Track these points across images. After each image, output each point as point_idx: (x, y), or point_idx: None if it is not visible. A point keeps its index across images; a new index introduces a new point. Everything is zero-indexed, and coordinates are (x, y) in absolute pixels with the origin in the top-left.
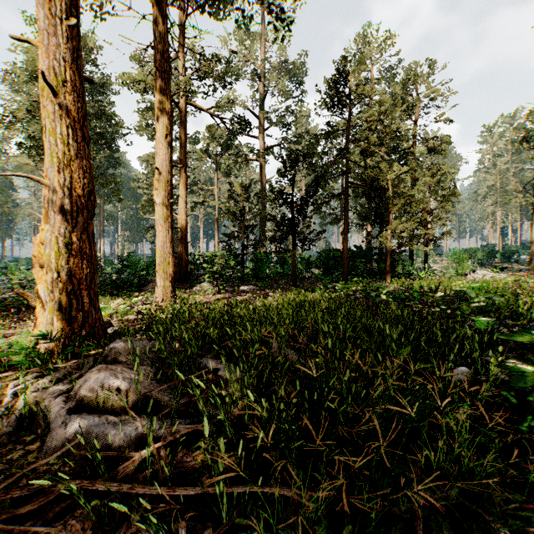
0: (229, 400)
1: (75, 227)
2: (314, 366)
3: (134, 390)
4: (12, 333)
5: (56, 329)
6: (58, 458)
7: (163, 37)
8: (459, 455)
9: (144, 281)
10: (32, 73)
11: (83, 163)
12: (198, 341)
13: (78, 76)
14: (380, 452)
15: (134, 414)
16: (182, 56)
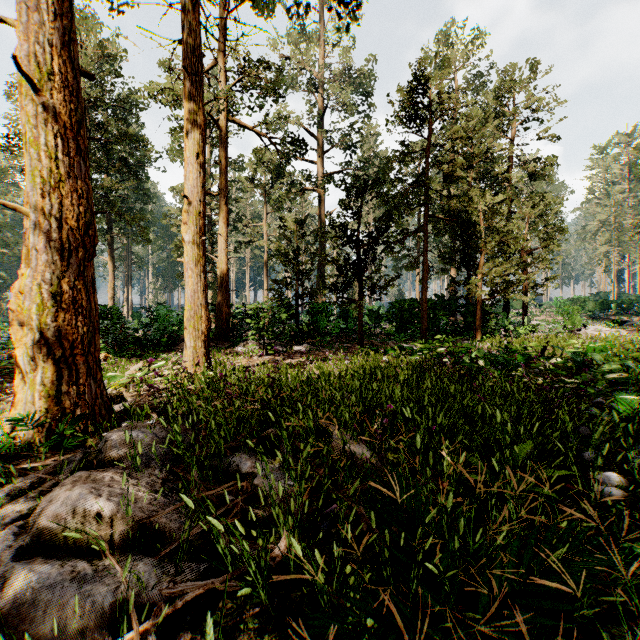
0: (263, 544)
1: (67, 271)
2: (397, 485)
3: (124, 516)
4: None
5: (38, 409)
6: None
7: (194, 29)
8: None
9: (175, 339)
10: None
11: (79, 184)
12: (232, 427)
13: (71, 68)
14: None
15: (116, 562)
16: (222, 61)
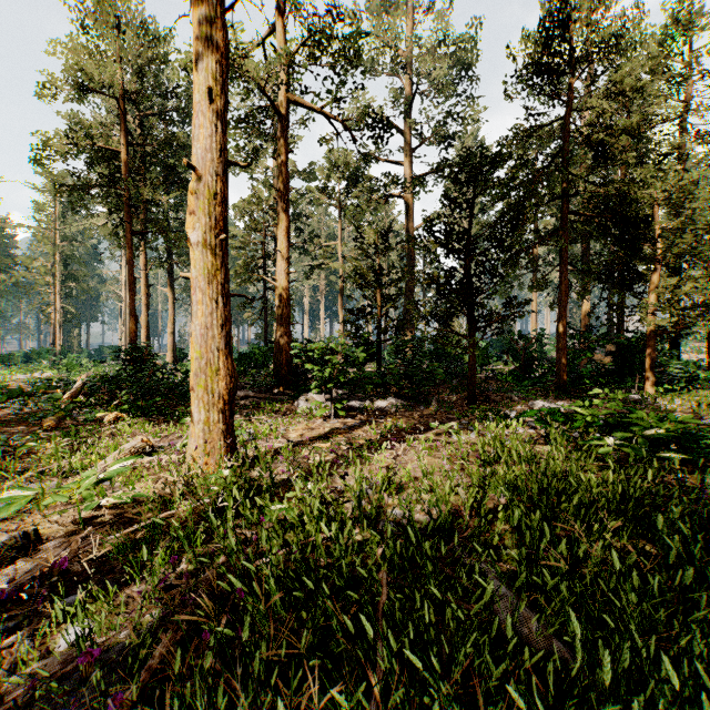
0: None
1: None
2: None
3: None
4: None
5: None
6: None
7: None
8: None
9: None
10: (79, 86)
11: None
12: None
13: None
14: None
15: None
16: (281, 25)
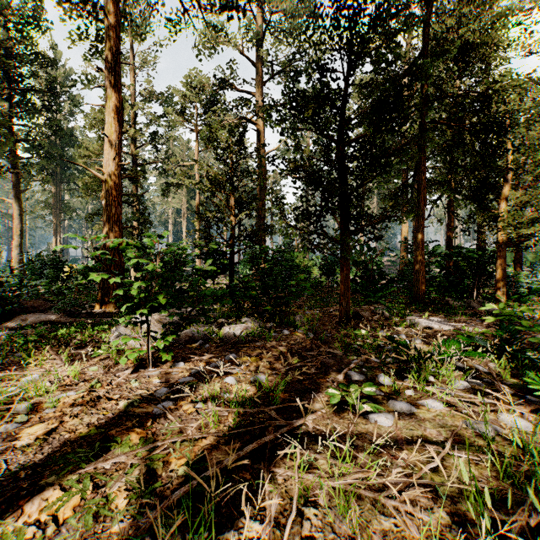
0: None
1: None
2: None
3: None
4: None
5: None
6: None
7: None
8: None
9: (6, 310)
10: None
11: None
12: None
13: None
14: None
15: None
16: None
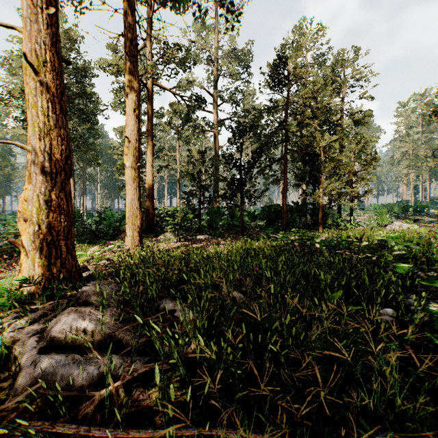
0: (182, 342)
1: (54, 186)
2: (258, 311)
3: (99, 331)
4: (2, 276)
5: (37, 274)
6: (27, 395)
7: (132, 27)
8: (390, 395)
9: (118, 231)
10: None
11: (61, 132)
12: (159, 284)
13: (56, 57)
14: (319, 395)
15: (98, 354)
16: (149, 44)
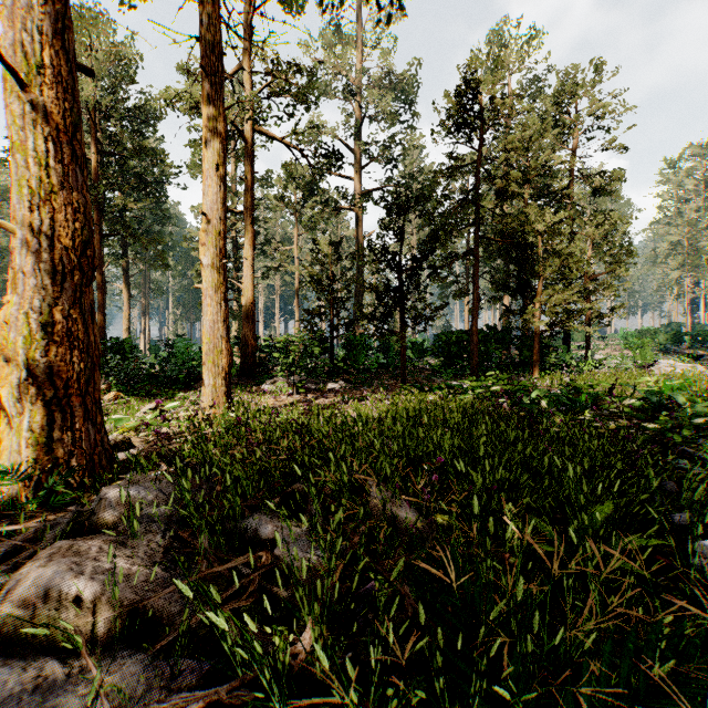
0: (280, 644)
1: (60, 297)
2: (452, 566)
3: (110, 600)
4: None
5: (25, 460)
6: None
7: (213, 24)
8: None
9: (195, 375)
10: None
11: (74, 197)
12: (252, 481)
13: (65, 60)
14: None
15: (93, 663)
16: (247, 65)
